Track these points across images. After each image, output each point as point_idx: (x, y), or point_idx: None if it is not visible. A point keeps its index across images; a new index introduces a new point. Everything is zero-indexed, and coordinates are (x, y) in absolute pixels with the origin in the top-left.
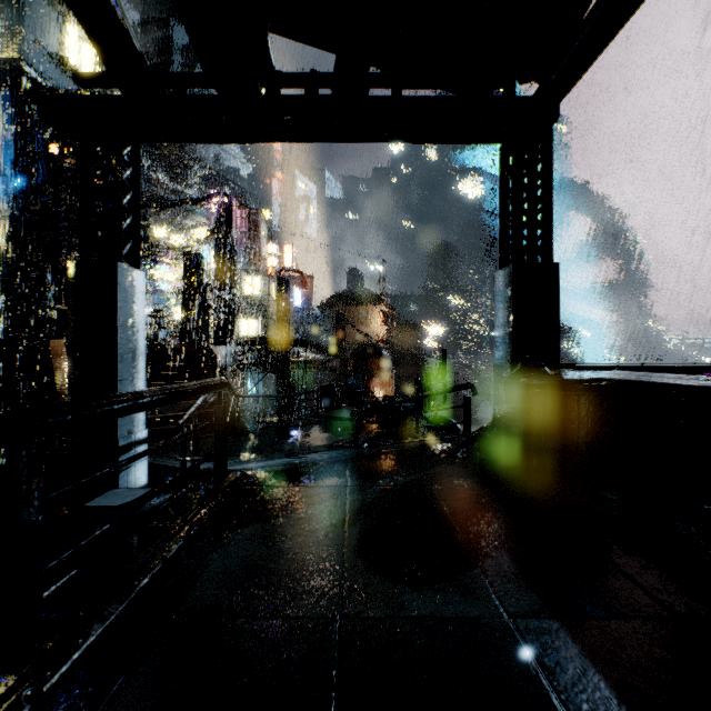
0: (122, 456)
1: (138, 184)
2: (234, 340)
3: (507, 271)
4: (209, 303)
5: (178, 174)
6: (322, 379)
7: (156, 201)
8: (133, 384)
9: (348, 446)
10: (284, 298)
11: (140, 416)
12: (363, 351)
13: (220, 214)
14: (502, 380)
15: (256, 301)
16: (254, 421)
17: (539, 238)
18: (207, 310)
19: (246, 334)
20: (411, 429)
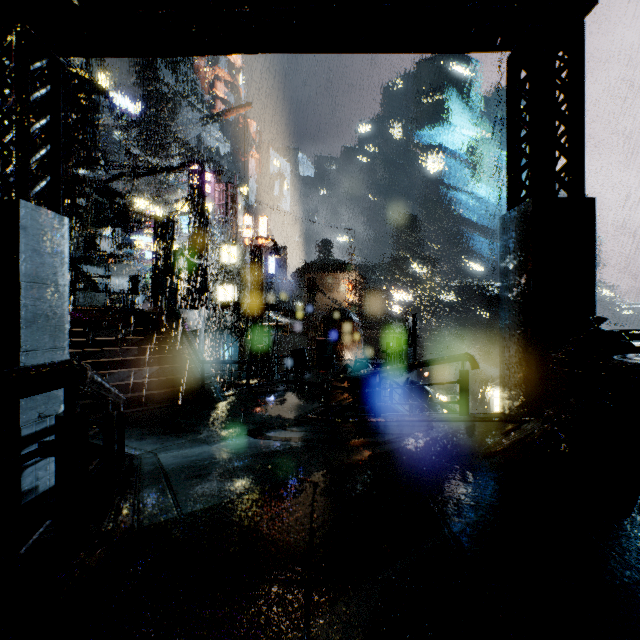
0: (28, 447)
1: (57, 109)
2: (208, 305)
3: (522, 210)
4: (179, 268)
5: (162, 153)
6: (295, 342)
7: (131, 170)
8: (48, 356)
9: (317, 418)
10: (258, 264)
11: (60, 394)
12: (333, 316)
13: (193, 182)
14: (514, 351)
15: (232, 269)
16: (220, 388)
17: (565, 166)
18: (177, 274)
19: (223, 300)
20: (384, 396)
